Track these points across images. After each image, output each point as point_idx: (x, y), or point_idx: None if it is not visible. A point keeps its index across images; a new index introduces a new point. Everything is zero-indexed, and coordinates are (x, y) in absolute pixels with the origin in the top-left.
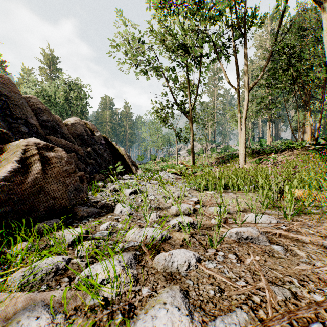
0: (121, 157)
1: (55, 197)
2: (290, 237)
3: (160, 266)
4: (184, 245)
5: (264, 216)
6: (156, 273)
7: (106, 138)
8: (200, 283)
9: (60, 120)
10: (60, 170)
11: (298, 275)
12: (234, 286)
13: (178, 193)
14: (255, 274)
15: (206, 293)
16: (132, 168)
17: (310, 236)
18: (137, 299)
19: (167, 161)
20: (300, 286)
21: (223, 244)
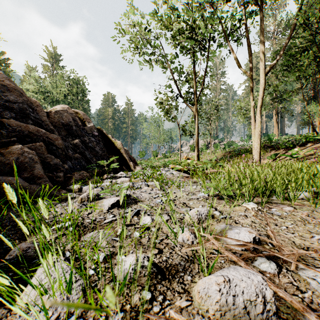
0: (118, 152)
1: None
2: None
3: None
4: None
5: None
6: None
7: (101, 130)
8: None
9: (37, 104)
10: None
11: None
12: None
13: (198, 211)
14: None
15: None
16: (129, 164)
17: None
18: None
19: (169, 157)
20: None
21: None
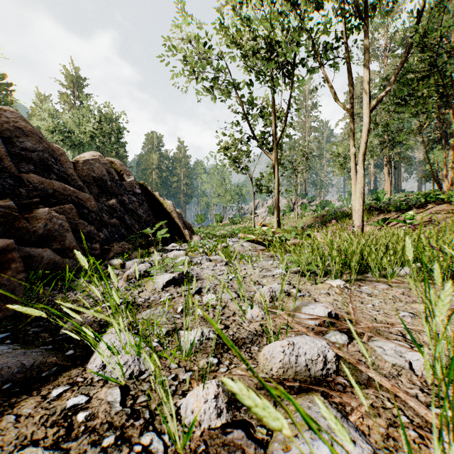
0: (168, 216)
1: None
2: None
3: None
4: None
5: None
6: None
7: (144, 186)
8: None
9: (60, 152)
10: None
11: None
12: None
13: (271, 288)
14: None
15: None
16: (184, 233)
17: None
18: None
19: (239, 223)
20: None
21: None
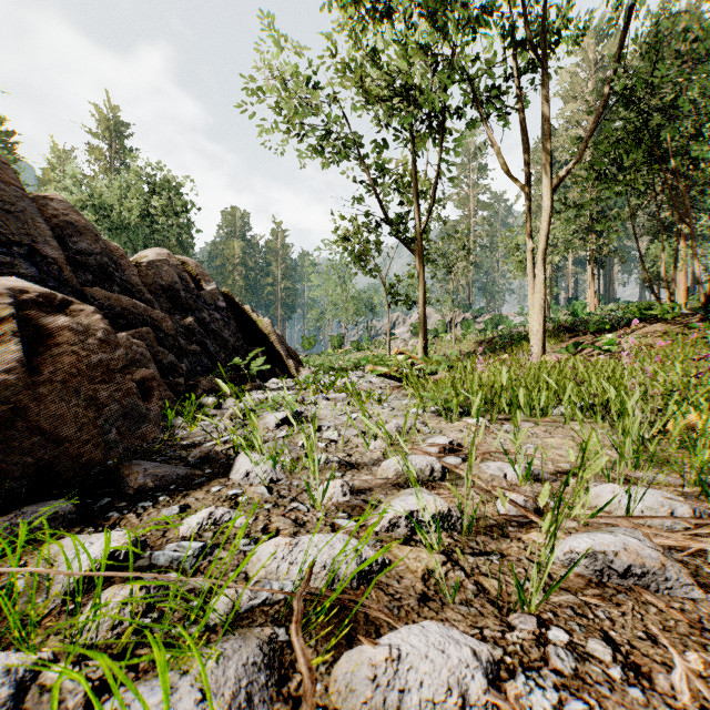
0: (264, 340)
1: (61, 439)
2: None
3: (355, 709)
4: (432, 597)
5: (650, 493)
6: None
7: (230, 297)
8: None
9: (120, 252)
10: (83, 363)
11: None
12: None
13: (398, 423)
14: None
15: None
16: (287, 365)
17: None
18: None
19: (367, 350)
20: None
21: (553, 592)
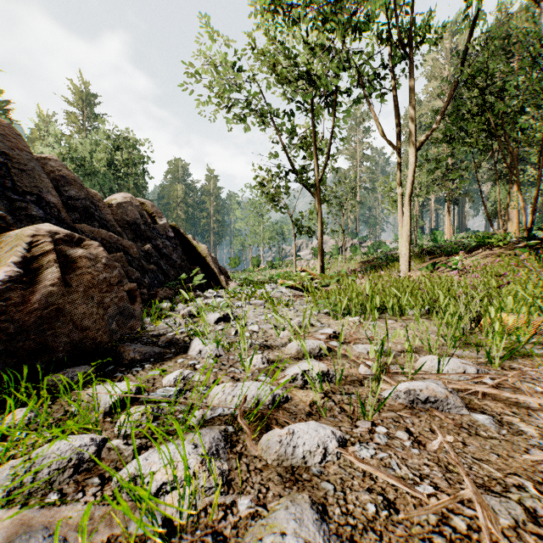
0: (202, 260)
1: (84, 328)
2: (504, 399)
3: (271, 455)
4: (314, 413)
5: (453, 360)
6: (263, 468)
7: (176, 229)
8: (347, 488)
9: (98, 197)
10: (94, 279)
11: (530, 472)
12: (413, 496)
13: (299, 320)
14: (449, 471)
15: (360, 508)
16: (219, 279)
17: (538, 396)
18: (229, 521)
19: (279, 268)
20: (538, 495)
21: (384, 412)
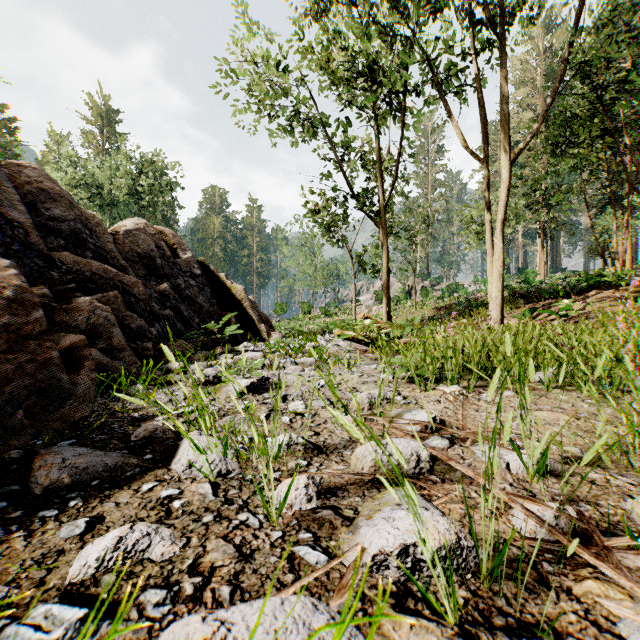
0: (237, 305)
1: None
2: None
3: None
4: None
5: None
6: None
7: (205, 265)
8: None
9: (96, 220)
10: None
11: None
12: None
13: (370, 393)
14: None
15: None
16: (259, 329)
17: None
18: None
19: (335, 315)
20: None
21: None
